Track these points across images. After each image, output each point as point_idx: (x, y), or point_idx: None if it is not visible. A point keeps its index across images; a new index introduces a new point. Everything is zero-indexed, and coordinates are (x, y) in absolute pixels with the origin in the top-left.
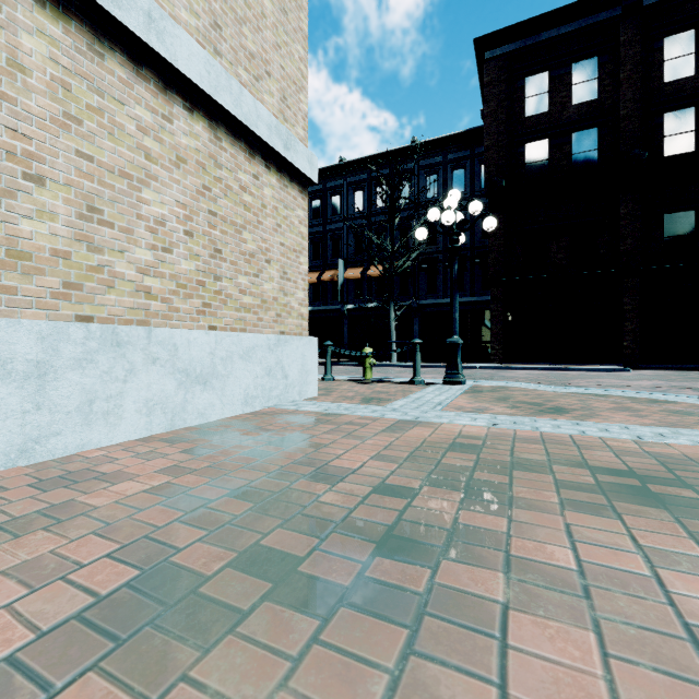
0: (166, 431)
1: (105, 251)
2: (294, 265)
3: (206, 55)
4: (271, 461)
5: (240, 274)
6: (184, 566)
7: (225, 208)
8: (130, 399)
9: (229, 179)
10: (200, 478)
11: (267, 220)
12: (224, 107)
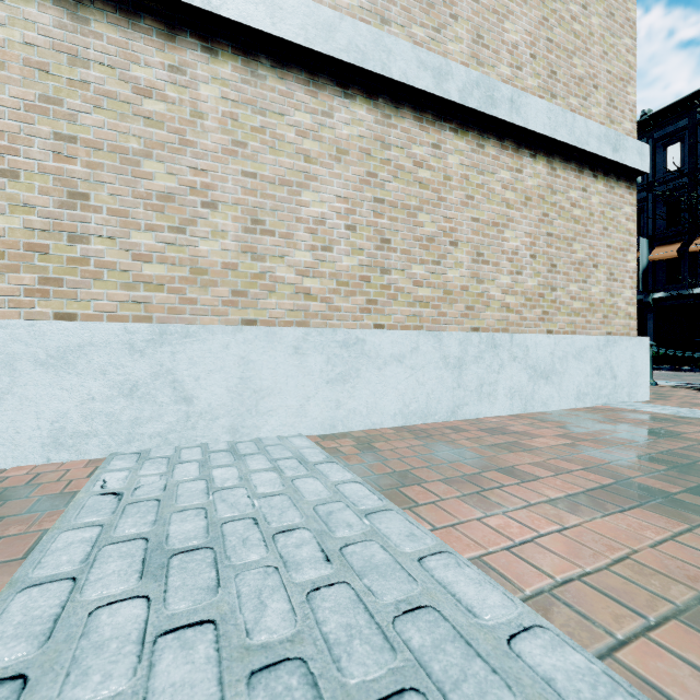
0: (521, 413)
1: (484, 282)
2: (620, 265)
3: (547, 105)
4: (650, 445)
5: (571, 282)
6: (639, 487)
7: (558, 227)
8: (501, 386)
9: (562, 201)
10: (593, 446)
11: (593, 227)
12: (560, 141)
